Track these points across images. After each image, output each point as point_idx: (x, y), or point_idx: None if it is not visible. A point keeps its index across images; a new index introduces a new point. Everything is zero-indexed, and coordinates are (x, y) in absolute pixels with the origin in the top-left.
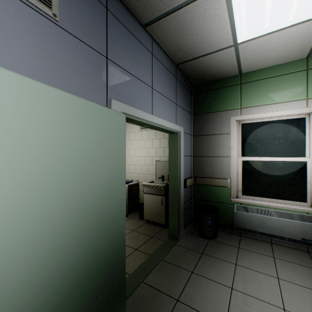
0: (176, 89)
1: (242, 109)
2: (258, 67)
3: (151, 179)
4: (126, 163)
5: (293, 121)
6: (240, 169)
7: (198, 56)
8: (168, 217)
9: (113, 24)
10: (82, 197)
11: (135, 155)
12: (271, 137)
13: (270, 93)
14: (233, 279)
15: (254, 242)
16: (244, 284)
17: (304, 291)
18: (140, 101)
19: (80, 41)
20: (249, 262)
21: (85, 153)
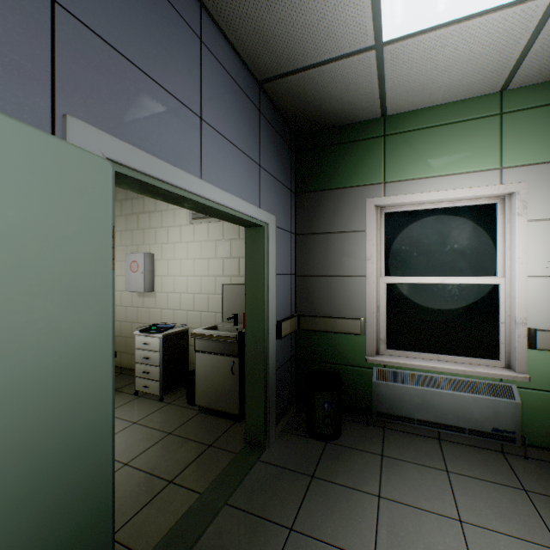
0: (259, 134)
1: (386, 184)
2: (417, 104)
3: (214, 322)
4: (163, 289)
5: (475, 210)
6: (383, 300)
7: (304, 67)
8: (245, 401)
9: None
10: None
11: (180, 273)
12: (438, 239)
13: (437, 155)
14: (376, 536)
15: (409, 440)
16: (399, 547)
17: (512, 548)
18: (166, 142)
19: None
20: (405, 488)
21: None
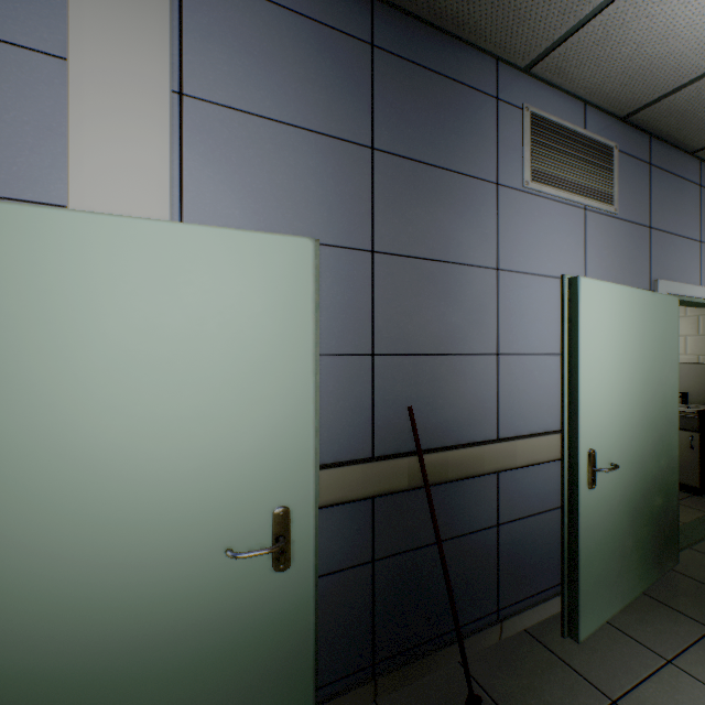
0: None
1: None
2: None
3: None
4: None
5: None
6: None
7: None
8: None
9: (655, 178)
10: (649, 397)
11: None
12: None
13: None
14: None
15: None
16: None
17: None
18: (683, 270)
19: (629, 223)
20: None
21: (650, 351)
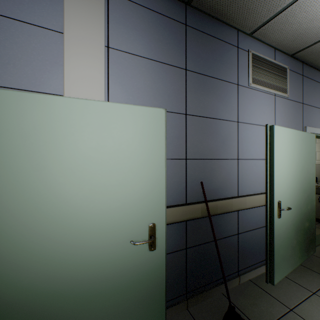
0: None
1: None
2: None
3: None
4: None
5: None
6: None
7: None
8: None
9: (304, 82)
10: (303, 178)
11: None
12: None
13: None
14: None
15: None
16: None
17: None
18: (317, 122)
19: (293, 101)
20: None
21: (303, 158)
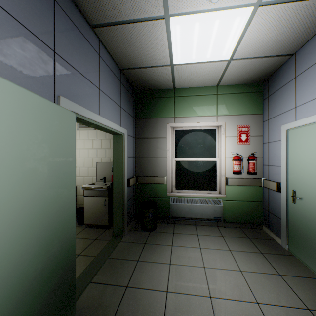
0: (120, 92)
1: (175, 118)
2: (187, 86)
3: (92, 181)
4: None
5: (209, 131)
6: (174, 168)
7: (141, 67)
8: (113, 216)
9: (61, 17)
10: (33, 198)
11: None
12: (196, 142)
13: (195, 108)
14: (171, 257)
15: (184, 226)
16: (179, 258)
17: (216, 252)
18: (88, 101)
19: (25, 28)
20: (182, 242)
21: (36, 152)
